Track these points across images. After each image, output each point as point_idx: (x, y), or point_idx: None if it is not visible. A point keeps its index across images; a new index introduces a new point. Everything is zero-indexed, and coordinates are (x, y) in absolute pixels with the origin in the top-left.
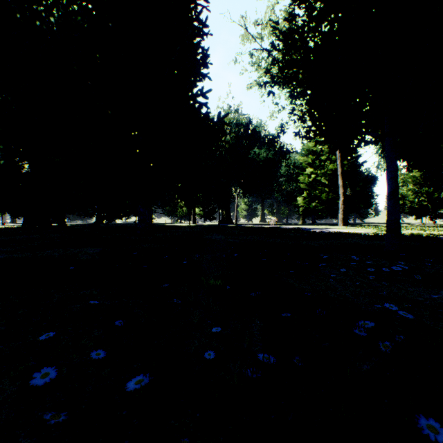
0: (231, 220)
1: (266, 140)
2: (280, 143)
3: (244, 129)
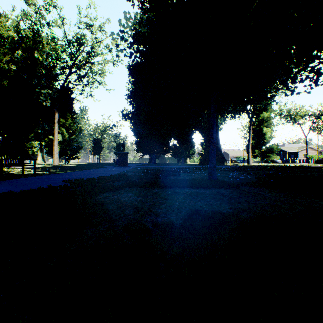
0: None
1: None
2: None
3: None
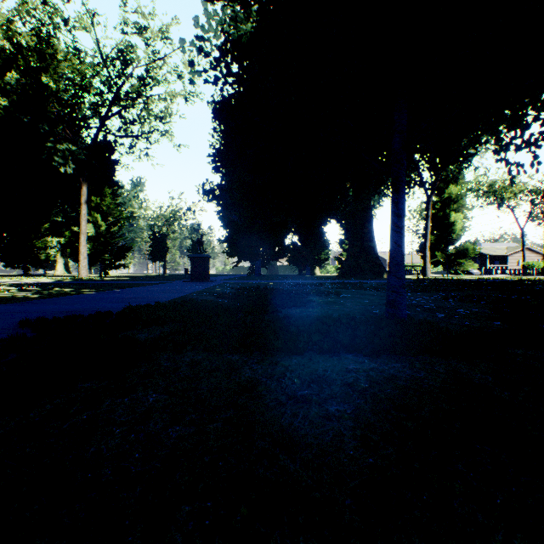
0: None
1: None
2: None
3: None
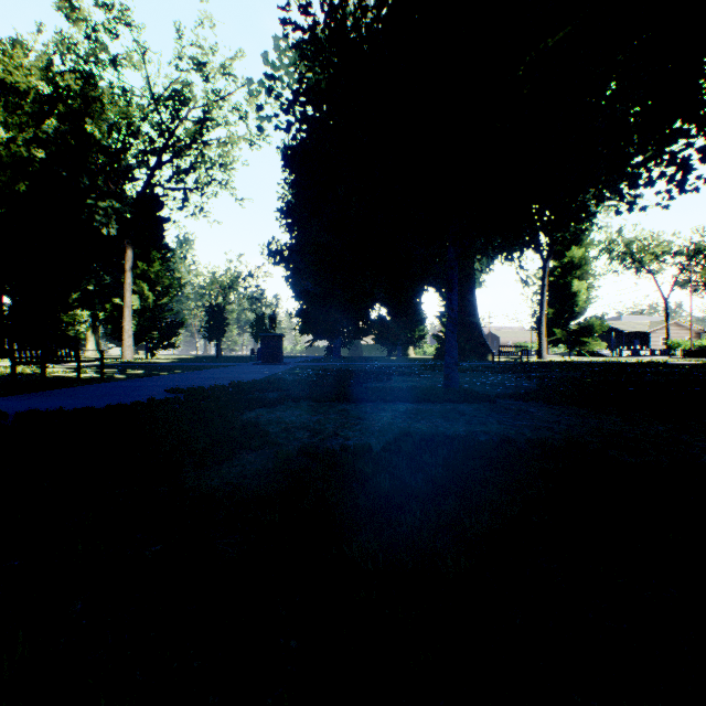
0: None
1: None
2: None
3: None
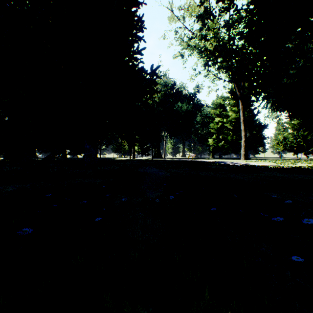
0: (161, 155)
1: (187, 97)
2: (197, 99)
3: (170, 88)
